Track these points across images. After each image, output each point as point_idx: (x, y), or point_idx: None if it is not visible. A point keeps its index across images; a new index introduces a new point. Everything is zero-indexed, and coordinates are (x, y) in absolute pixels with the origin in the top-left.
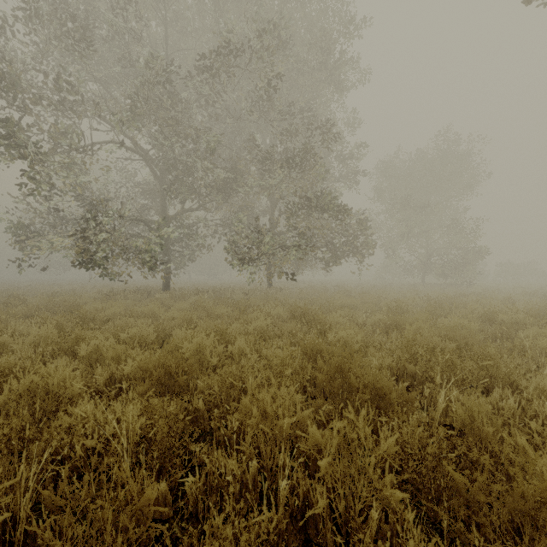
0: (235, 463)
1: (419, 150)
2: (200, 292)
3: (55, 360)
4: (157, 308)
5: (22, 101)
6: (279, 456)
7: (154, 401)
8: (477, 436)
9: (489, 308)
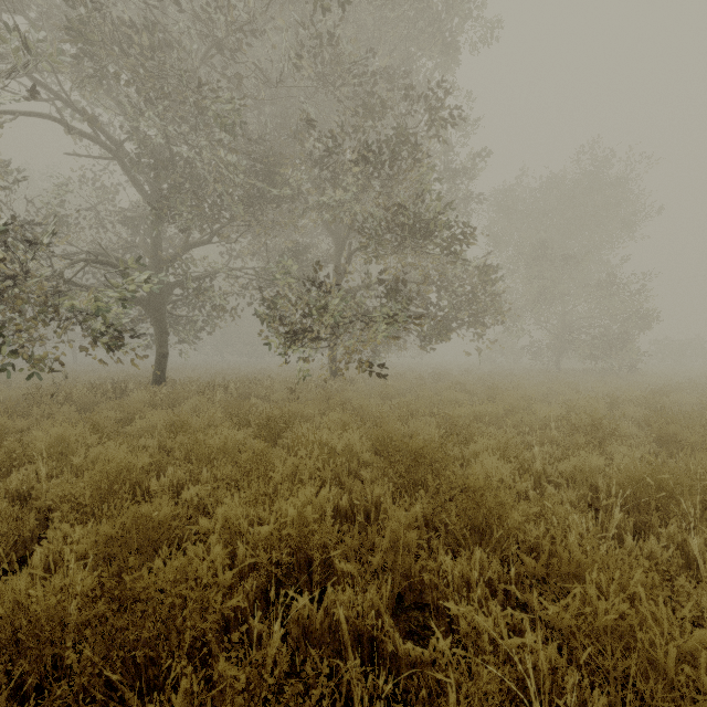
0: None
1: (553, 174)
2: (213, 388)
3: None
4: (74, 438)
5: None
6: None
7: None
8: None
9: None
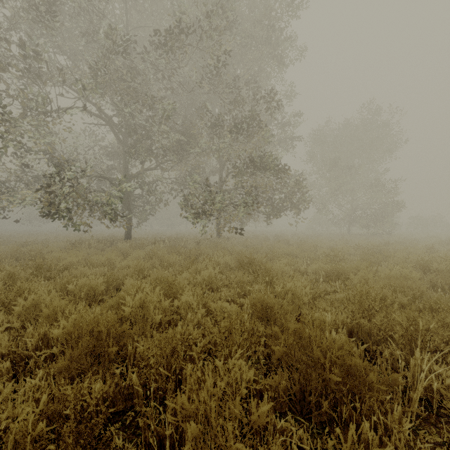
0: None
1: (345, 121)
2: (157, 241)
3: None
4: (114, 257)
5: None
6: None
7: (69, 386)
8: None
9: (423, 258)
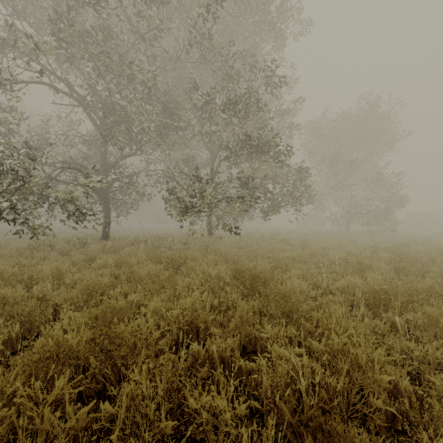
0: None
1: (344, 111)
2: (138, 242)
3: None
4: (64, 268)
5: None
6: None
7: None
8: None
9: None
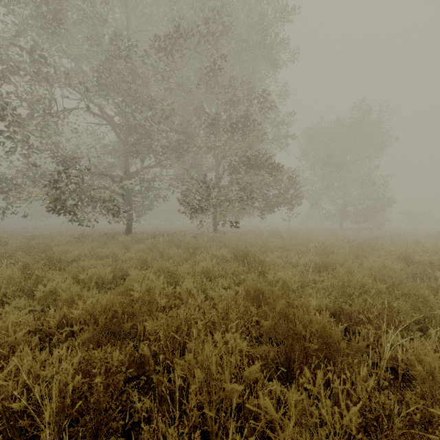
0: (175, 436)
1: (337, 119)
2: (156, 236)
3: (13, 301)
4: (117, 250)
5: (1, 71)
6: (225, 417)
7: (95, 352)
8: (437, 394)
9: (406, 250)
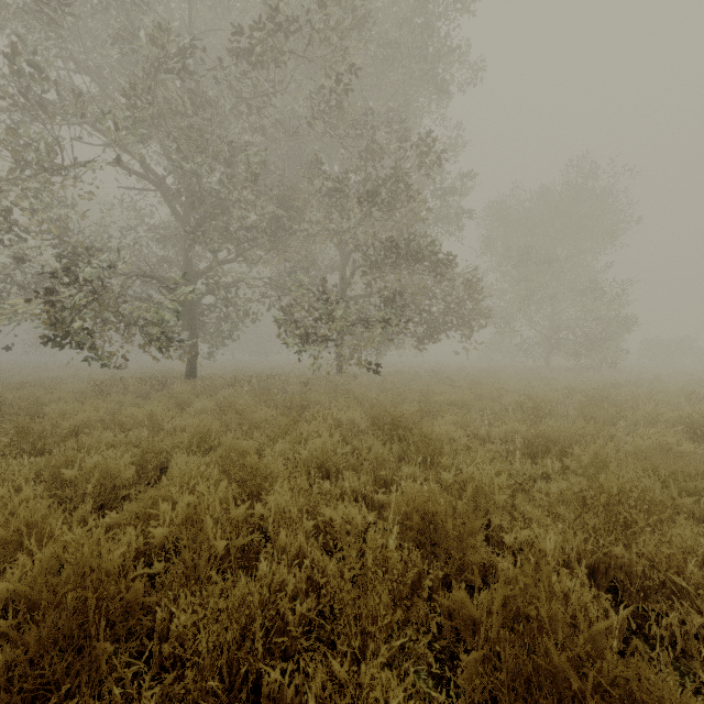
0: None
1: (542, 187)
2: (239, 382)
3: None
4: (160, 412)
5: None
6: None
7: None
8: None
9: (690, 414)
